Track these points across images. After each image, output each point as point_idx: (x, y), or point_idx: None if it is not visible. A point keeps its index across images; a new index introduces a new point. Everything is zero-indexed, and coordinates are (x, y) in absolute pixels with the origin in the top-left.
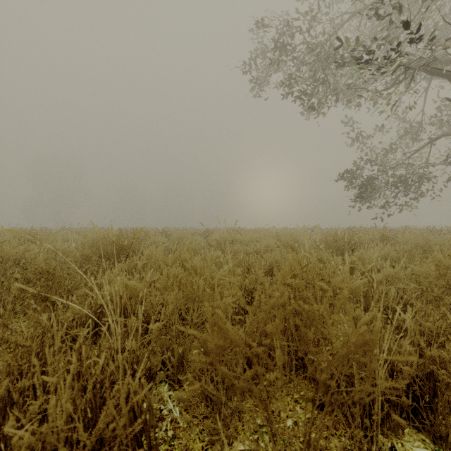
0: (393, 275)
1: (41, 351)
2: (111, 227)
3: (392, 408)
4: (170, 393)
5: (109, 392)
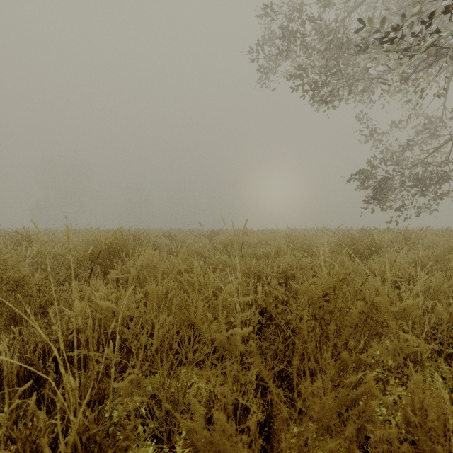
0: (435, 287)
1: None
2: (67, 229)
3: None
4: None
5: None
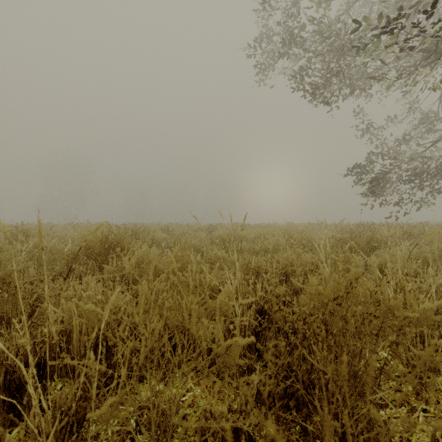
0: None
1: None
2: (40, 224)
3: None
4: None
5: None
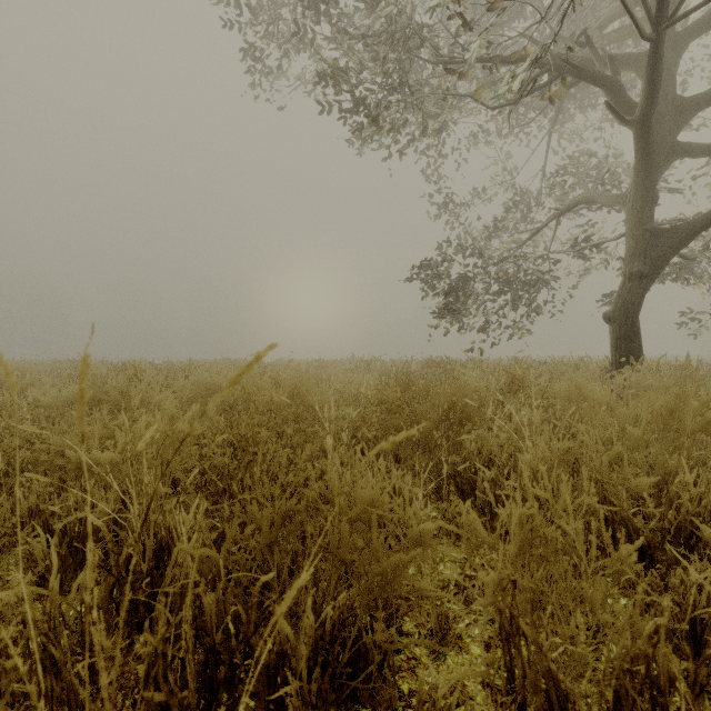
0: None
1: None
2: None
3: None
4: None
5: None
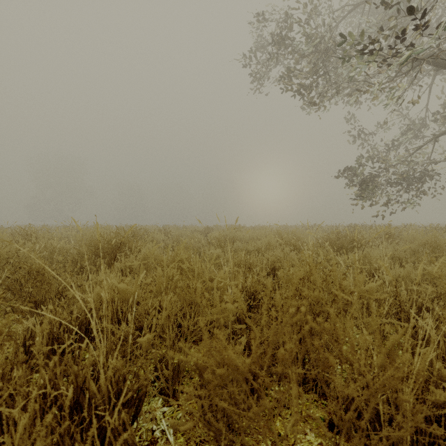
0: (403, 276)
1: (14, 367)
2: (97, 224)
3: (420, 435)
4: (164, 410)
5: (88, 420)
